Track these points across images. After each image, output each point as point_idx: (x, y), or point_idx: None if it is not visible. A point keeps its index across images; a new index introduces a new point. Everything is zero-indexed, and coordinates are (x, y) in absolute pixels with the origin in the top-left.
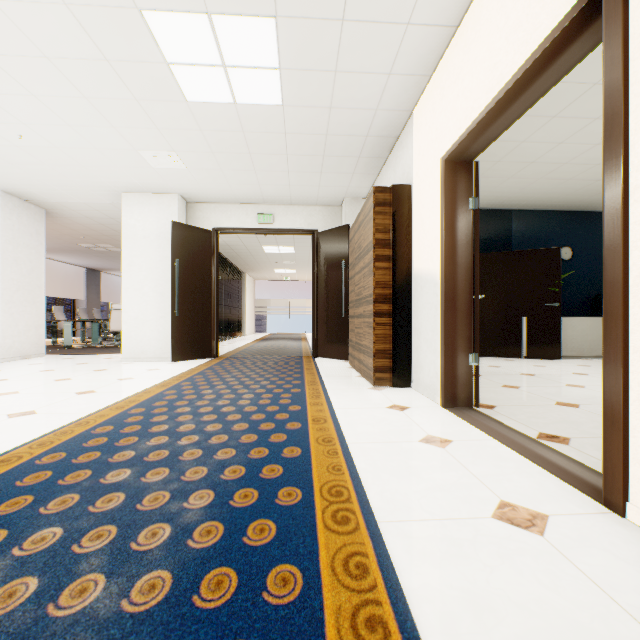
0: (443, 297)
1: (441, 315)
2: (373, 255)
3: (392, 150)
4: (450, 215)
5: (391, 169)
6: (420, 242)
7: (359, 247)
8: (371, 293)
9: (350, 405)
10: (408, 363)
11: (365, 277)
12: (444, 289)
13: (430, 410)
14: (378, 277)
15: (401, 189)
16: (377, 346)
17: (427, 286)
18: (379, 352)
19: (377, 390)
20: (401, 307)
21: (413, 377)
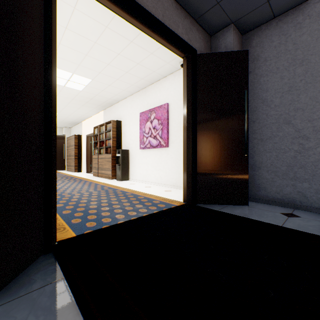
0: (86, 156)
1: (86, 159)
2: (74, 147)
3: (78, 124)
4: (87, 144)
5: (78, 128)
6: (83, 146)
7: (70, 144)
8: (74, 154)
9: (70, 173)
10: (81, 167)
11: (72, 151)
12: (86, 155)
13: (84, 173)
14: (75, 151)
15: (80, 135)
16: (75, 164)
17: (84, 154)
18: (75, 166)
19: (75, 172)
20: (80, 157)
21: (82, 170)
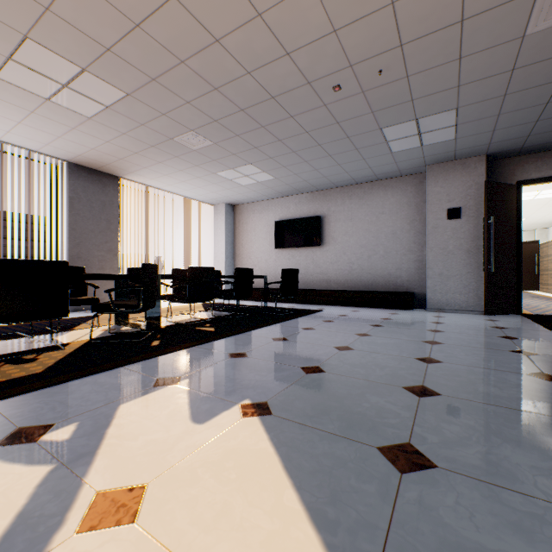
0: None
1: None
2: (551, 258)
3: None
4: None
5: None
6: None
7: (545, 253)
8: (550, 268)
9: (544, 294)
10: None
11: (548, 263)
12: None
13: None
14: None
15: None
16: None
17: None
18: None
19: None
20: None
21: None
